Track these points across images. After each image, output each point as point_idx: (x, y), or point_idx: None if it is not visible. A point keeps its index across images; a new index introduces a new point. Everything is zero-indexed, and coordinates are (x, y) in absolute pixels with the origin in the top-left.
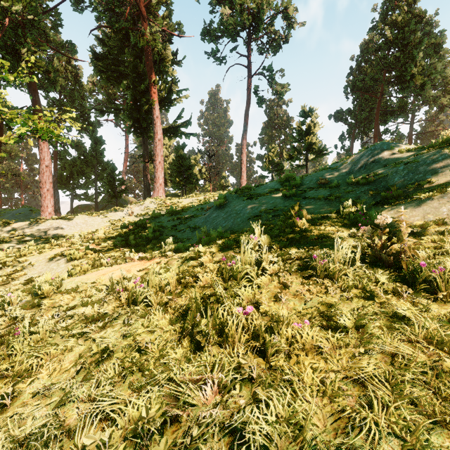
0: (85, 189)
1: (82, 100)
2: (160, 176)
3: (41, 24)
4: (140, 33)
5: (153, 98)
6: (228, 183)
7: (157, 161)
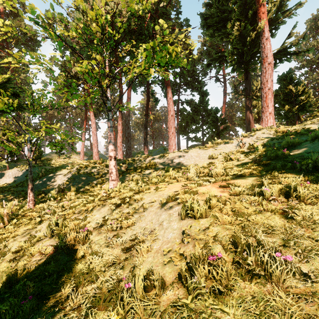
0: (195, 133)
1: (193, 68)
2: (269, 103)
3: (169, 15)
4: None
5: (262, 19)
6: None
7: (266, 88)
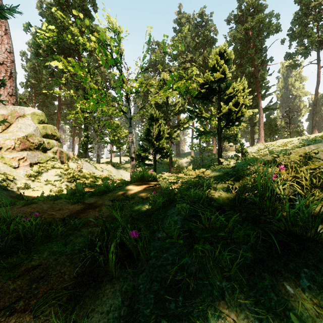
0: None
1: None
2: (262, 133)
3: None
4: (256, 77)
5: (259, 100)
6: (302, 129)
7: (260, 126)
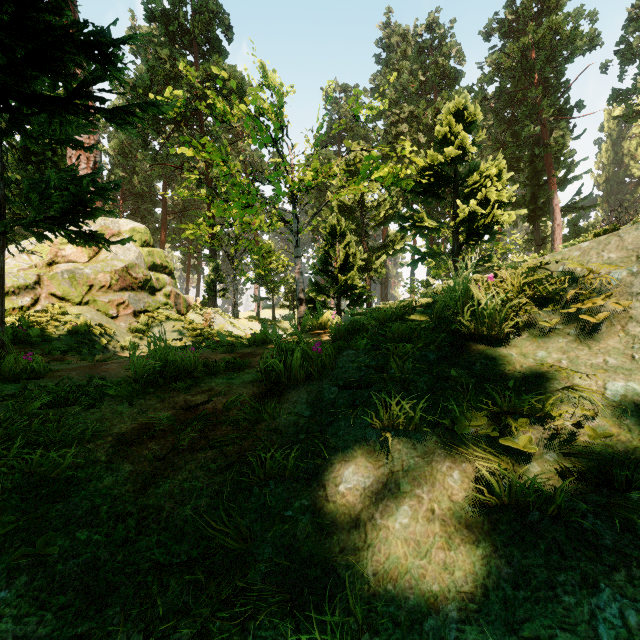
0: None
1: None
2: None
3: None
4: (545, 145)
5: (552, 190)
6: None
7: (556, 245)
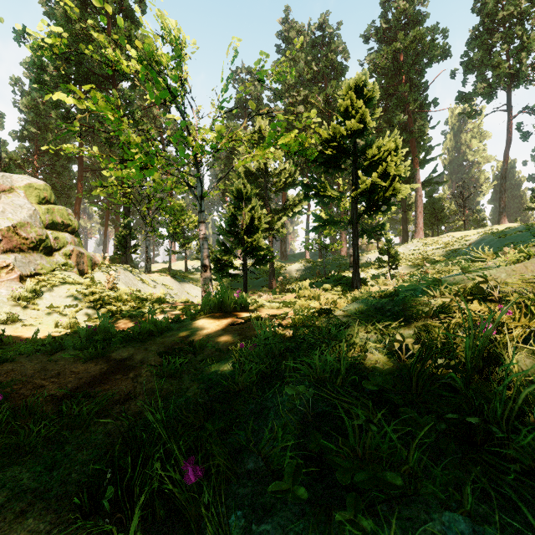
0: None
1: None
2: (420, 222)
3: None
4: (410, 131)
5: (416, 168)
6: (484, 216)
7: (418, 211)
